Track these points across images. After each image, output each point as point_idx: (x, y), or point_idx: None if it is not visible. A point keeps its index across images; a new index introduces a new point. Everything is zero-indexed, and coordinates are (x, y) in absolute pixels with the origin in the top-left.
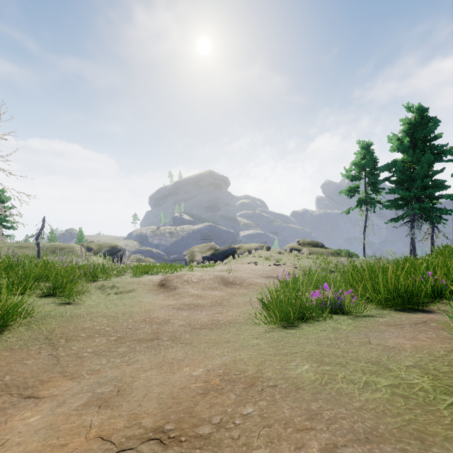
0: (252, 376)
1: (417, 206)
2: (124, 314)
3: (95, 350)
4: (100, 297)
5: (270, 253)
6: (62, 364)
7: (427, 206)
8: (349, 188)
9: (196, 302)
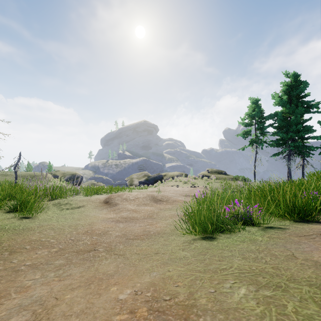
0: (184, 303)
1: (292, 144)
2: (70, 227)
3: (34, 262)
4: (55, 212)
5: (188, 178)
6: None
7: (300, 144)
8: (244, 132)
9: (132, 216)
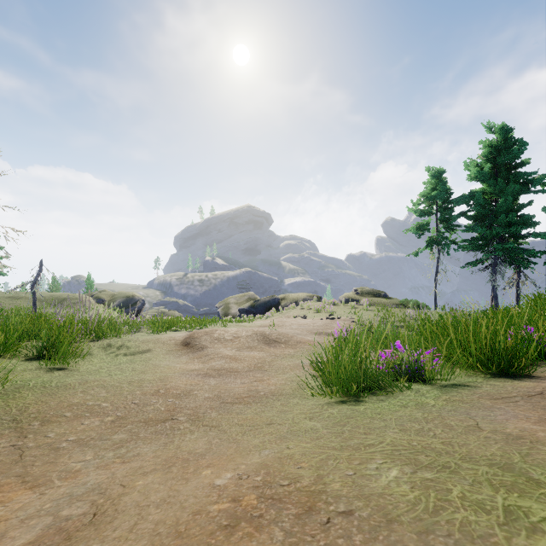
0: (309, 489)
1: (500, 246)
2: (131, 383)
3: (81, 437)
4: (104, 360)
5: (322, 304)
6: (26, 461)
7: (513, 246)
8: (417, 225)
9: (229, 366)
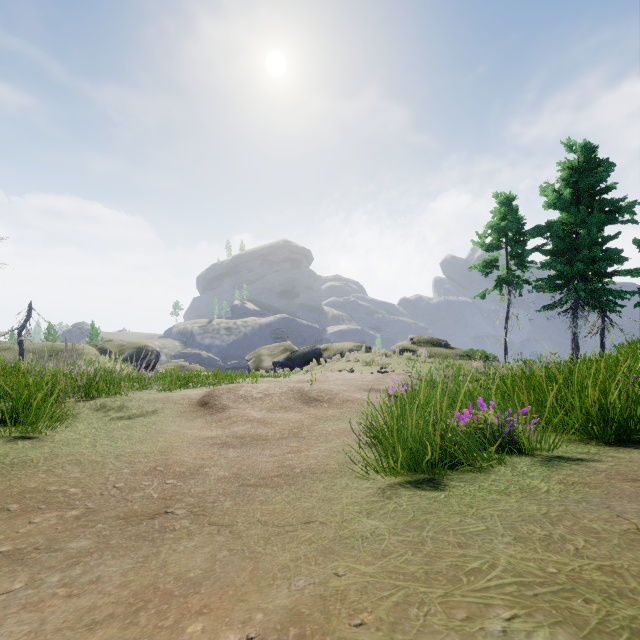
0: None
1: (582, 286)
2: (119, 458)
3: (19, 546)
4: (93, 425)
5: (372, 355)
6: None
7: (597, 286)
8: (484, 262)
9: (255, 432)
